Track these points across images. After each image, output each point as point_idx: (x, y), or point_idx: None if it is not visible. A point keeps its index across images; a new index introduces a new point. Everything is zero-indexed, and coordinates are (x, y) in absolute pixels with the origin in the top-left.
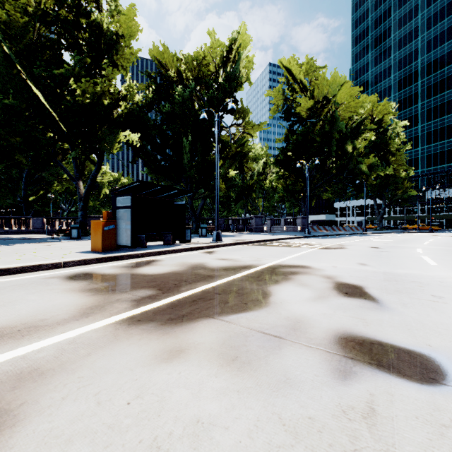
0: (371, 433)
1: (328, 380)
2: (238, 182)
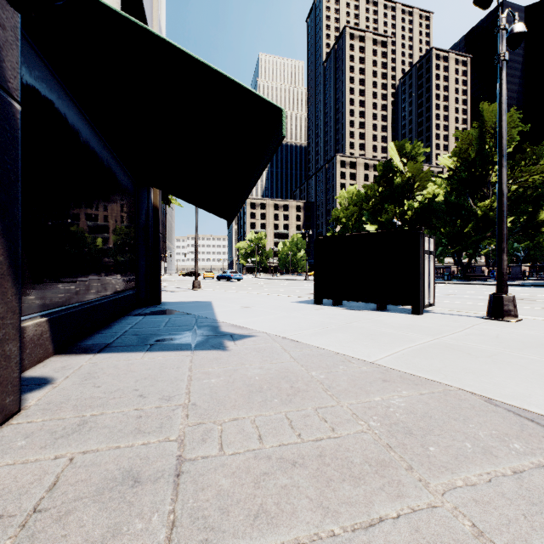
0: (303, 283)
1: (306, 283)
2: (541, 226)
